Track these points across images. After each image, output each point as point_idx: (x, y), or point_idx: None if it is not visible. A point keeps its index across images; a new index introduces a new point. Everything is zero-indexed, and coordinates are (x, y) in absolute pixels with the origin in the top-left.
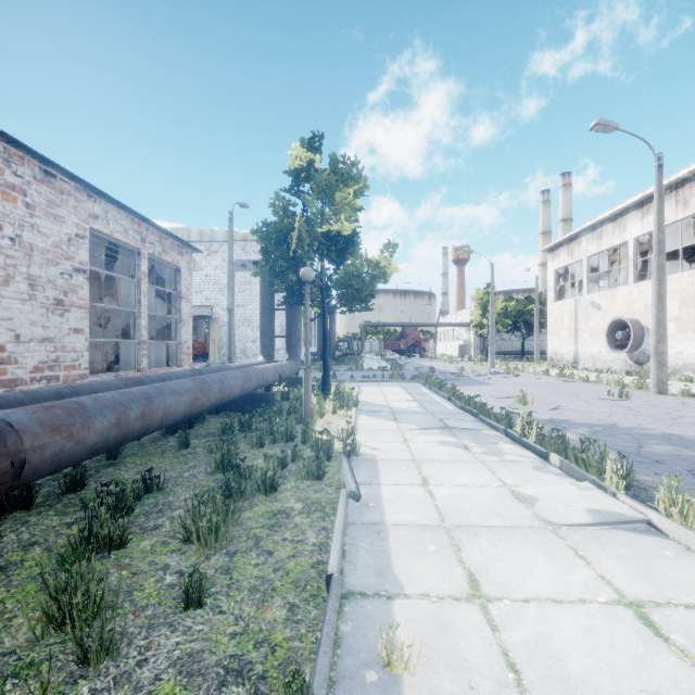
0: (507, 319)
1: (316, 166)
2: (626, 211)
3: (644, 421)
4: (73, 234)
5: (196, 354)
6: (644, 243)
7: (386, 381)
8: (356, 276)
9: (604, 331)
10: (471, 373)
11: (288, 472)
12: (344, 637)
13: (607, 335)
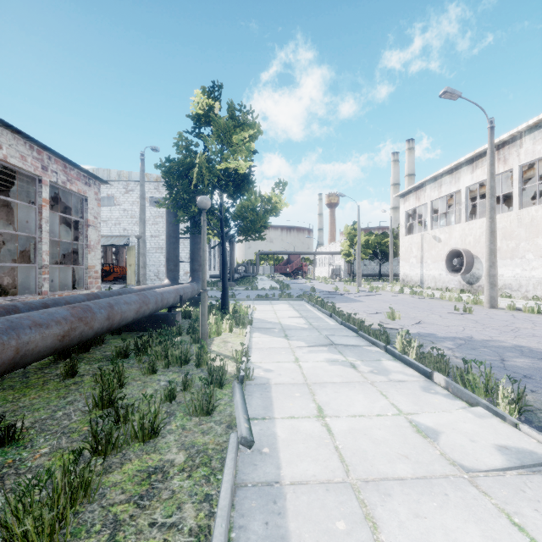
0: (369, 249)
1: (216, 112)
2: (460, 166)
3: (493, 334)
4: None
5: (116, 277)
6: (472, 192)
7: (276, 299)
8: (251, 209)
9: (443, 259)
10: (344, 291)
11: (176, 406)
12: None
13: (446, 261)
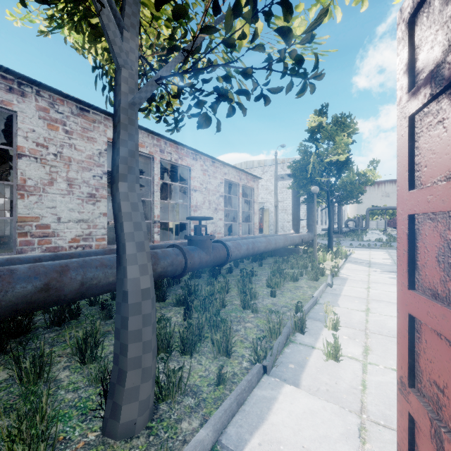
0: None
1: (323, 124)
2: None
3: None
4: (219, 182)
5: None
6: None
7: (376, 248)
8: (349, 183)
9: None
10: None
11: (303, 278)
12: (315, 308)
13: None
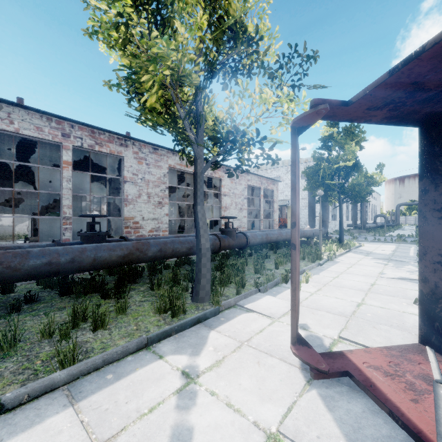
0: None
1: (334, 134)
2: None
3: None
4: (244, 187)
5: (280, 225)
6: None
7: (390, 242)
8: (357, 185)
9: None
10: None
11: (305, 261)
12: (302, 275)
13: None
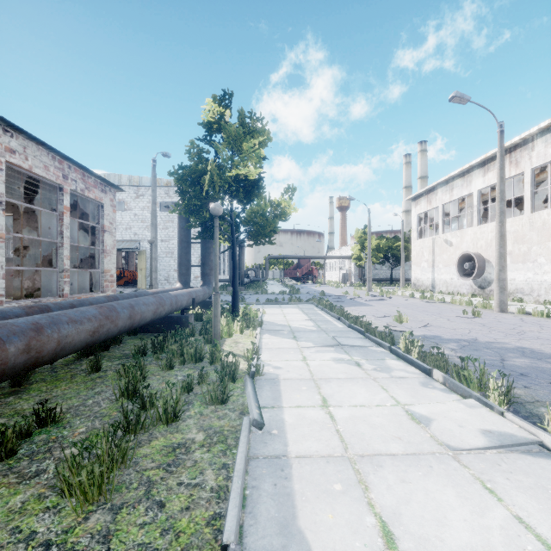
0: (380, 253)
1: (226, 120)
2: (471, 169)
3: (498, 336)
4: None
5: (126, 281)
6: (484, 195)
7: (285, 303)
8: (261, 214)
9: (455, 263)
10: (354, 295)
11: (193, 396)
12: None
13: (457, 265)
